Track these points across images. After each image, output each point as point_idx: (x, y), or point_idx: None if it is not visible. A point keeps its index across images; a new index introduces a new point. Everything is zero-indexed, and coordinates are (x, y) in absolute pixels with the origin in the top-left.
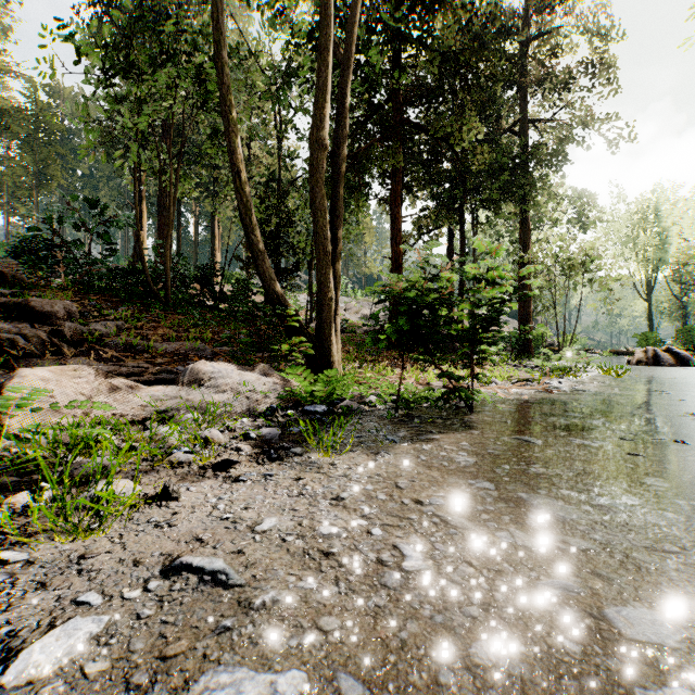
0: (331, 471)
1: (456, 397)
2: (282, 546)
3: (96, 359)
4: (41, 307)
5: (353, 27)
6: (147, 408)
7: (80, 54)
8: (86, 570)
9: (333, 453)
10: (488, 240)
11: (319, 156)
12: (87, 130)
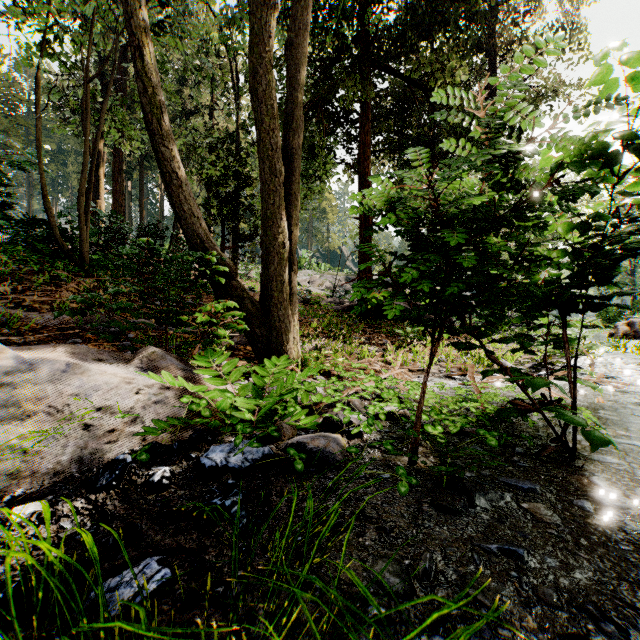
0: None
1: None
2: None
3: None
4: None
5: None
6: None
7: None
8: None
9: None
10: (634, 63)
11: (263, 17)
12: None
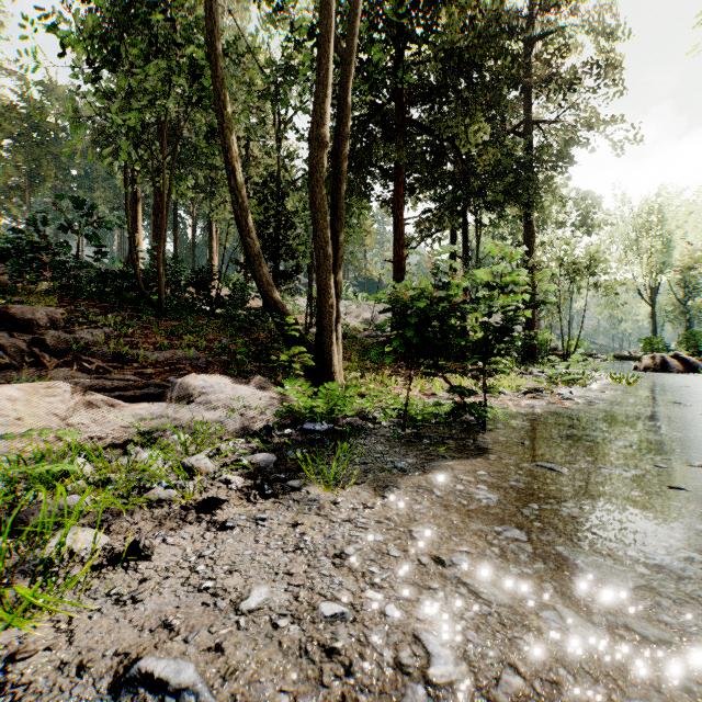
0: (334, 513)
1: (466, 412)
2: (273, 637)
3: (80, 370)
4: (22, 315)
5: (355, 20)
6: (129, 430)
7: (66, 46)
8: (12, 683)
9: (336, 486)
10: (502, 244)
11: (320, 155)
12: (74, 127)
